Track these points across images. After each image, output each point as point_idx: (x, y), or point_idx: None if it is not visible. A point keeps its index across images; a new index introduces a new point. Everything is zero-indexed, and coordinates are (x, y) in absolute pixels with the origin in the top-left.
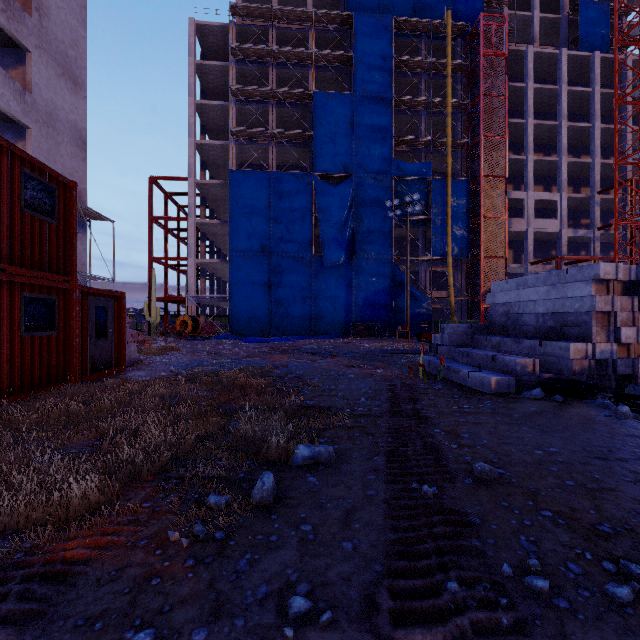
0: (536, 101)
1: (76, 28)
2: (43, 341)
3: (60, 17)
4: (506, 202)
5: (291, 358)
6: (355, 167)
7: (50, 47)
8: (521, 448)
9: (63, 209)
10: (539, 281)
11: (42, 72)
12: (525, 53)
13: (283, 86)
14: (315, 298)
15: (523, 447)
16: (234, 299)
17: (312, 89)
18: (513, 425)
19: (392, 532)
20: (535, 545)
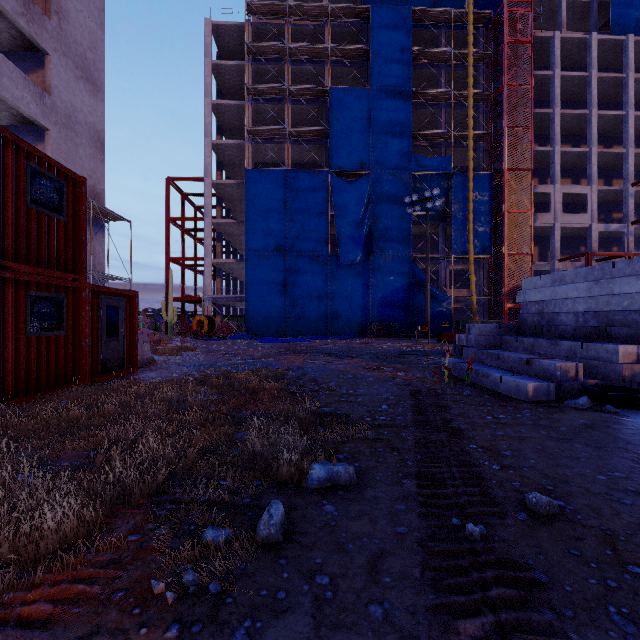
0: (564, 90)
1: (95, 31)
2: (51, 341)
3: (79, 20)
4: (532, 196)
5: (307, 359)
6: (372, 163)
7: (69, 50)
8: (578, 471)
9: (72, 205)
10: (579, 277)
11: (61, 75)
12: (552, 39)
13: (299, 83)
14: (331, 297)
15: (580, 470)
16: (250, 299)
17: (328, 85)
18: (562, 441)
19: (433, 592)
20: (632, 622)
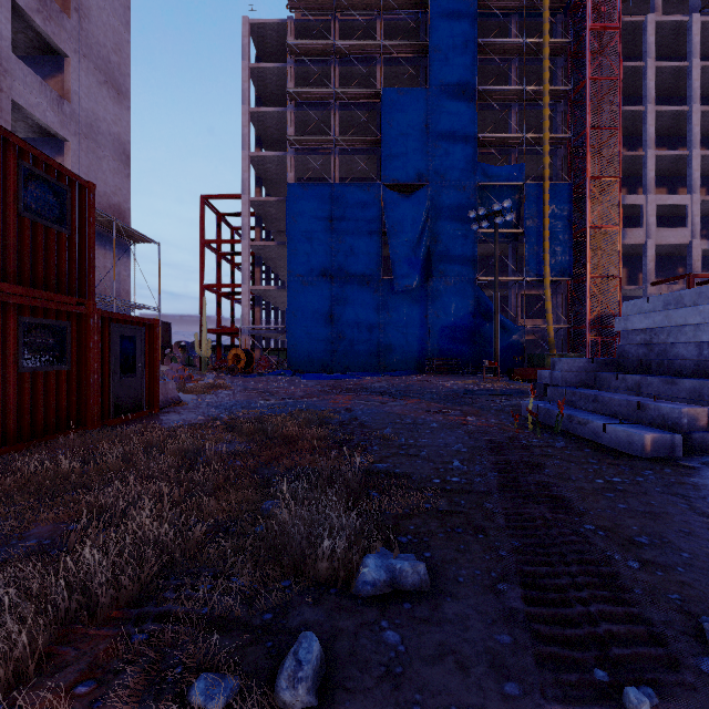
0: (658, 83)
1: (119, 31)
2: (50, 377)
3: (102, 19)
4: (620, 208)
5: (356, 399)
6: (431, 174)
7: (91, 52)
8: None
9: (77, 216)
10: (703, 297)
11: (82, 79)
12: (644, 24)
13: (347, 86)
14: (384, 328)
15: None
16: (292, 330)
17: (380, 87)
18: None
19: None
20: None
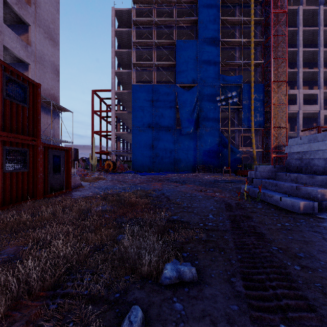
0: (304, 38)
1: (54, 13)
2: (19, 175)
3: (46, 8)
4: (286, 96)
5: (164, 184)
6: (199, 80)
7: (41, 23)
8: None
9: (32, 99)
10: None
11: (36, 36)
12: (297, 10)
13: (160, 39)
14: (177, 151)
15: None
16: (134, 152)
17: (175, 39)
18: None
19: None
20: None
